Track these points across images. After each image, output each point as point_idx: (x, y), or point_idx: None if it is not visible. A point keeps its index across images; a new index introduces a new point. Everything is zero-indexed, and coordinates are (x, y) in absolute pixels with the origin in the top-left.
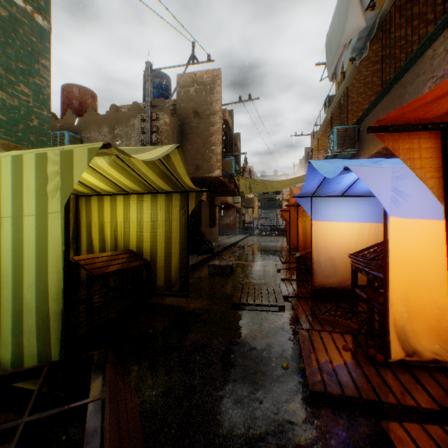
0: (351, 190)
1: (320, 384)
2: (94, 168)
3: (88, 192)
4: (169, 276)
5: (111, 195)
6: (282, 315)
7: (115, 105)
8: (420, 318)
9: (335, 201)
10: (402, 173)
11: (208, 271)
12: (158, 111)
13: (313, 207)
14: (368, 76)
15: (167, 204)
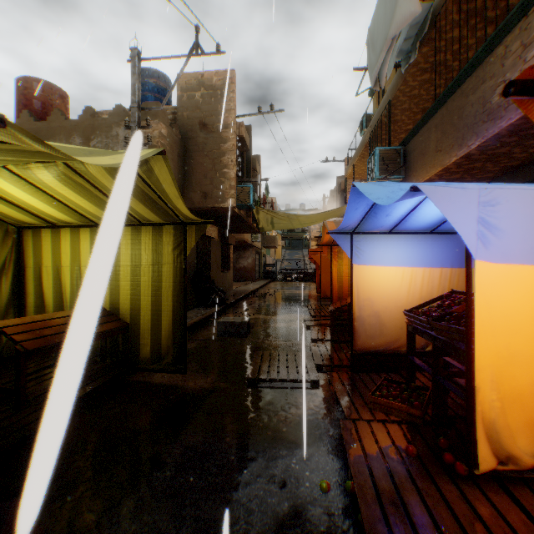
0: (403, 224)
1: (383, 526)
2: (35, 184)
3: (36, 222)
4: (158, 344)
5: (72, 227)
6: (316, 394)
7: (91, 107)
8: (516, 408)
9: (382, 240)
10: (492, 198)
11: (218, 331)
12: (151, 119)
13: (354, 247)
14: (415, 88)
15: (155, 241)
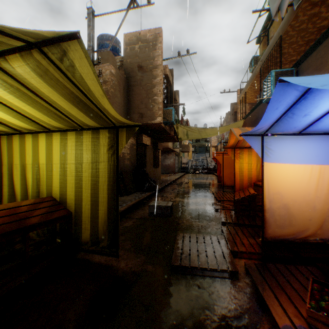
0: (315, 125)
1: None
2: None
3: (5, 129)
4: (96, 229)
5: (33, 133)
6: (236, 286)
7: None
8: None
9: (290, 140)
10: None
11: (149, 212)
12: (104, 62)
13: (264, 147)
14: (303, 22)
15: (94, 143)
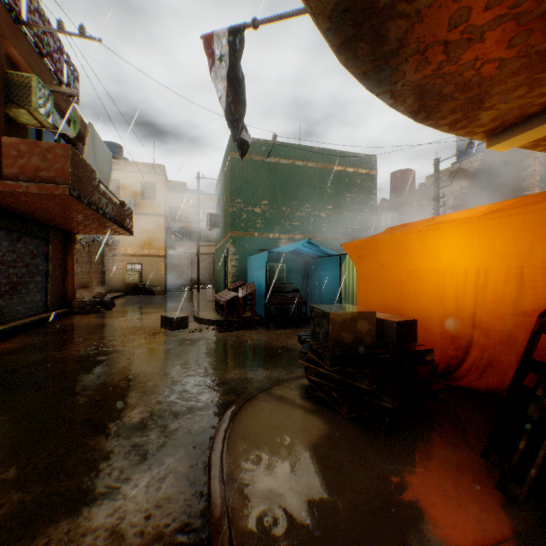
0: None
1: None
2: None
3: None
4: None
5: None
6: None
7: (421, 183)
8: None
9: None
10: None
11: None
12: (454, 180)
13: None
14: None
15: None
